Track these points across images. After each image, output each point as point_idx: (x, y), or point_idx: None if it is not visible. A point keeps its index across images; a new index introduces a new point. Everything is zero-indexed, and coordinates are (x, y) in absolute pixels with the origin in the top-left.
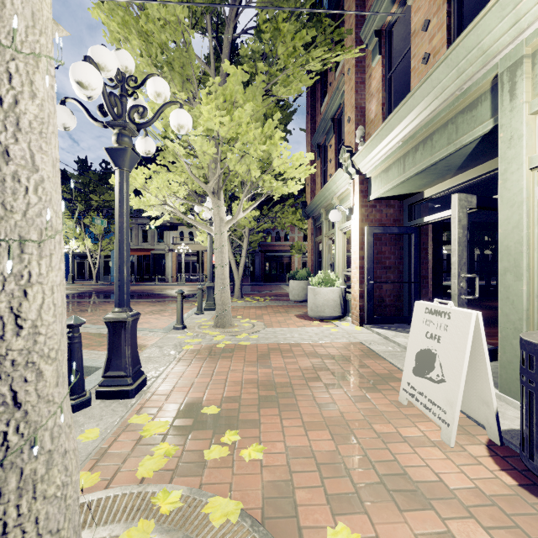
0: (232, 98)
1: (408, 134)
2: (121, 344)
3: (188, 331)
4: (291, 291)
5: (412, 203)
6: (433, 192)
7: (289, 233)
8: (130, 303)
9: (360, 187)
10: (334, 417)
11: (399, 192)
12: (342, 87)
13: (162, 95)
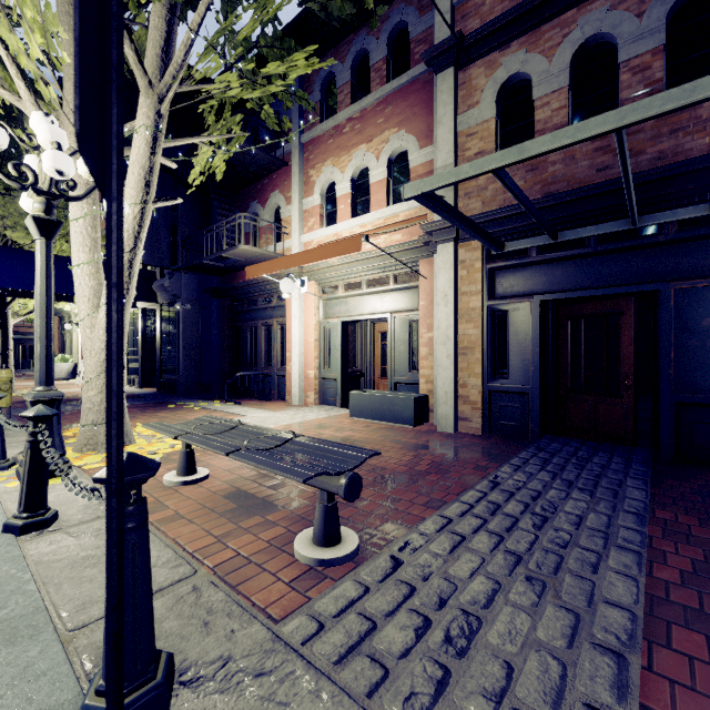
0: None
1: None
2: None
3: None
4: None
5: None
6: None
7: None
8: None
9: None
10: None
11: None
12: None
13: None
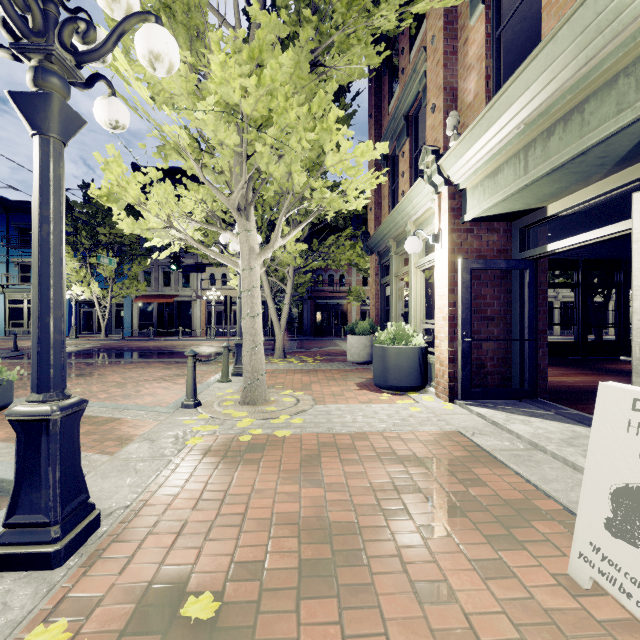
0: (262, 55)
1: (537, 108)
2: (40, 462)
3: (202, 411)
4: (349, 349)
5: (526, 224)
6: (564, 206)
7: (345, 275)
8: (138, 365)
9: (450, 204)
10: (453, 625)
11: (511, 207)
12: (421, 67)
13: None
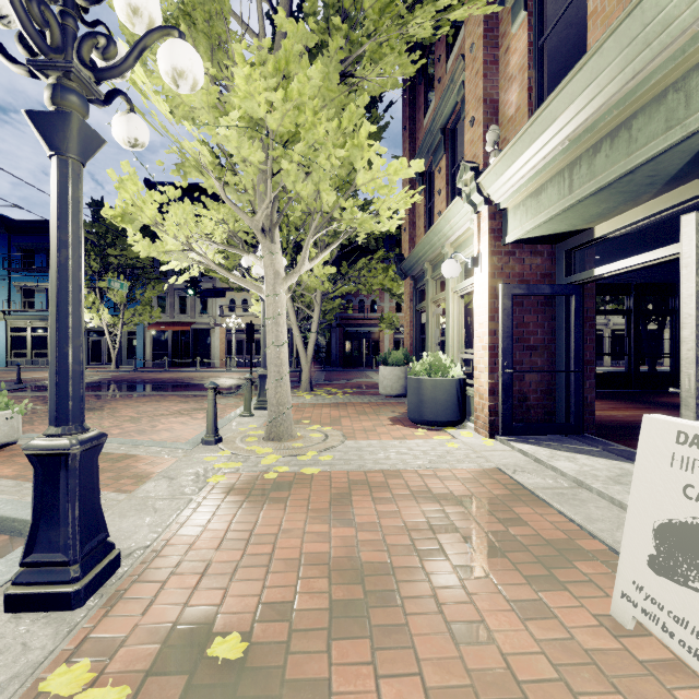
0: (289, 67)
1: (582, 124)
2: (59, 498)
3: (224, 447)
4: (381, 381)
5: (572, 247)
6: (612, 228)
7: (377, 301)
8: (153, 399)
9: (490, 224)
10: (490, 665)
11: (555, 228)
12: (460, 76)
13: (143, 12)
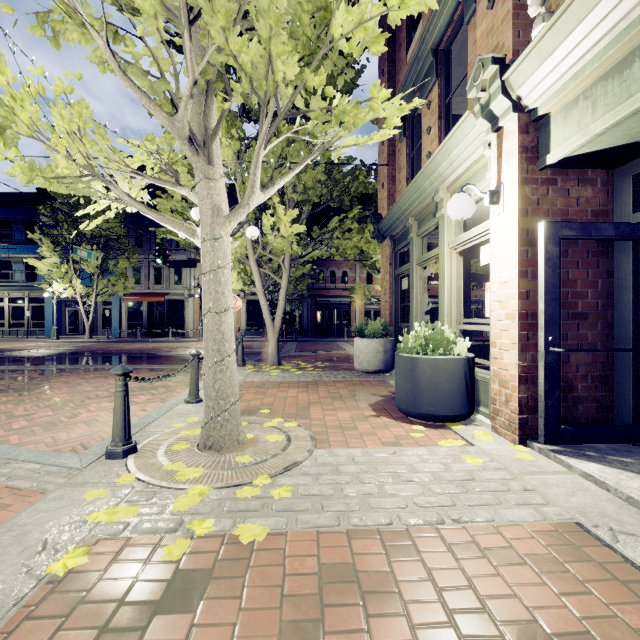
0: None
1: None
2: None
3: (132, 465)
4: (356, 355)
5: None
6: None
7: (348, 272)
8: (103, 374)
9: (520, 140)
10: None
11: (638, 131)
12: None
13: None
